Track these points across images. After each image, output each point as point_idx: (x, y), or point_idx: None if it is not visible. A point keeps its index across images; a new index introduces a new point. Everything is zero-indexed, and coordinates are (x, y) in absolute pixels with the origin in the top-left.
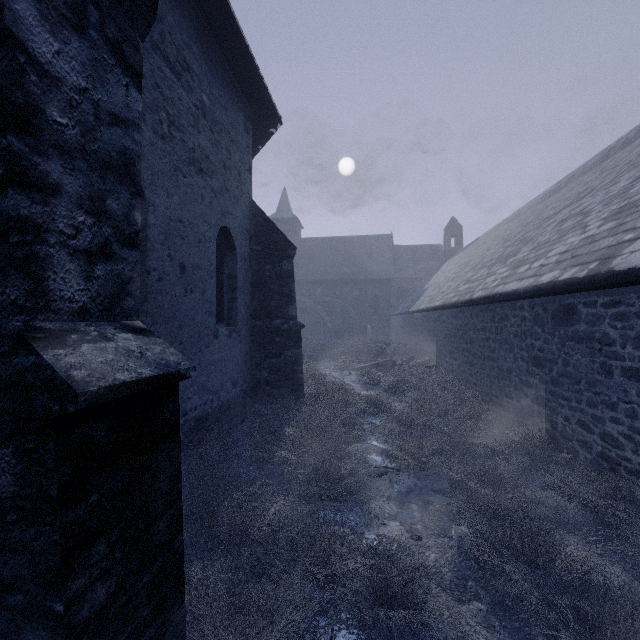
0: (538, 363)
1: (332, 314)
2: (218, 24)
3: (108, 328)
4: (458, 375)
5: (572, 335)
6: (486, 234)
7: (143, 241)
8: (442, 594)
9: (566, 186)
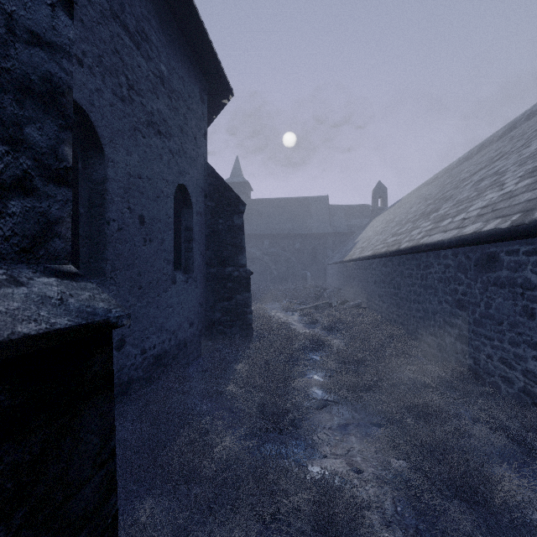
0: (461, 306)
1: (277, 263)
2: (175, 1)
3: (25, 271)
4: (387, 315)
5: (494, 281)
6: (408, 195)
7: (103, 194)
8: (384, 530)
9: (478, 153)
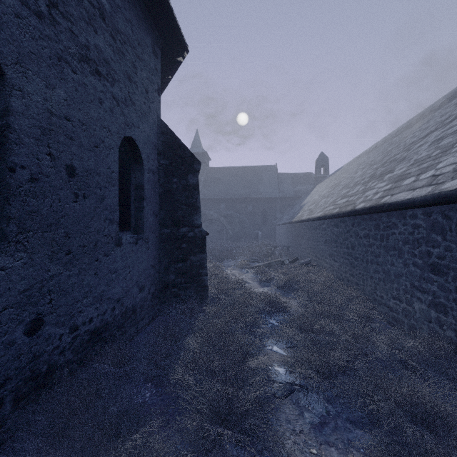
0: (437, 270)
1: (232, 224)
2: None
3: None
4: (339, 274)
5: None
6: (349, 163)
7: (3, 130)
8: None
9: (417, 122)
